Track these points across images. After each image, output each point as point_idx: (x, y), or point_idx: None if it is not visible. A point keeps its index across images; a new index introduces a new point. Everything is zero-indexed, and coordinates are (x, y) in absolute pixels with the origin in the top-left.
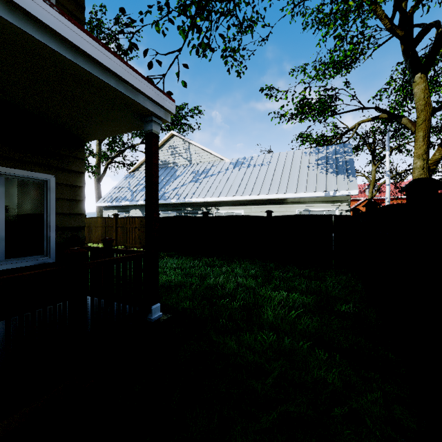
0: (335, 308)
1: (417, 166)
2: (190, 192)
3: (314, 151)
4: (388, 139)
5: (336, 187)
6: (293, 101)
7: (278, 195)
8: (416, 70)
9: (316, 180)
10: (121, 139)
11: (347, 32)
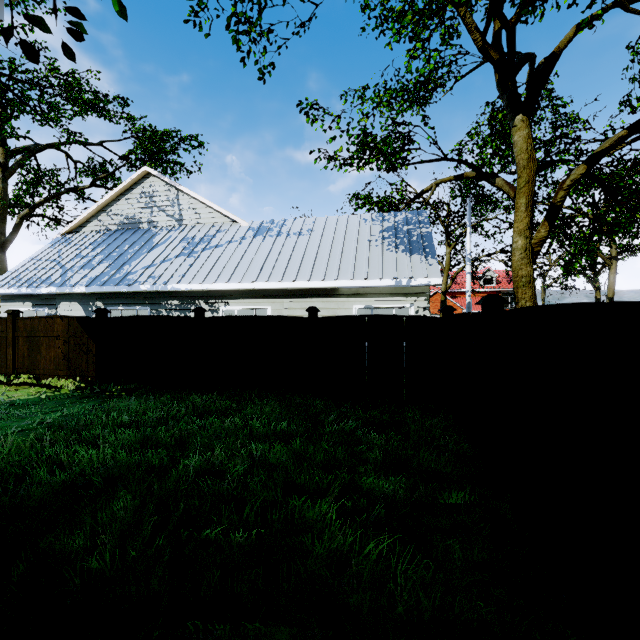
0: (441, 499)
1: (518, 247)
2: (177, 273)
3: (377, 218)
4: (469, 210)
5: (411, 273)
6: (348, 134)
7: (326, 283)
8: (516, 109)
9: (382, 261)
10: (53, 177)
11: (431, 30)
